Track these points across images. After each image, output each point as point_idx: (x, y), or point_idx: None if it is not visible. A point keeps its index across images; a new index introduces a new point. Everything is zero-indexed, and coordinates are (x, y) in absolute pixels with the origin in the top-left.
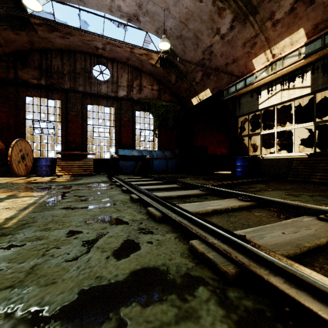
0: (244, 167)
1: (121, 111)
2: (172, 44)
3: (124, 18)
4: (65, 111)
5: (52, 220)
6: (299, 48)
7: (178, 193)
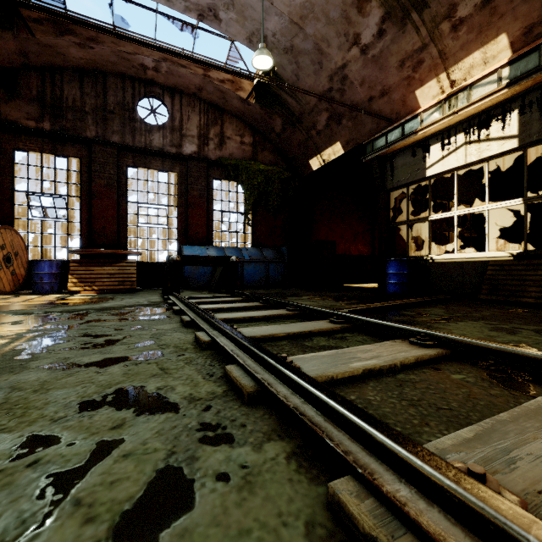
0: (402, 277)
1: (187, 180)
2: (277, 63)
3: (192, 12)
4: (88, 178)
5: (4, 402)
6: (498, 69)
7: (288, 328)
